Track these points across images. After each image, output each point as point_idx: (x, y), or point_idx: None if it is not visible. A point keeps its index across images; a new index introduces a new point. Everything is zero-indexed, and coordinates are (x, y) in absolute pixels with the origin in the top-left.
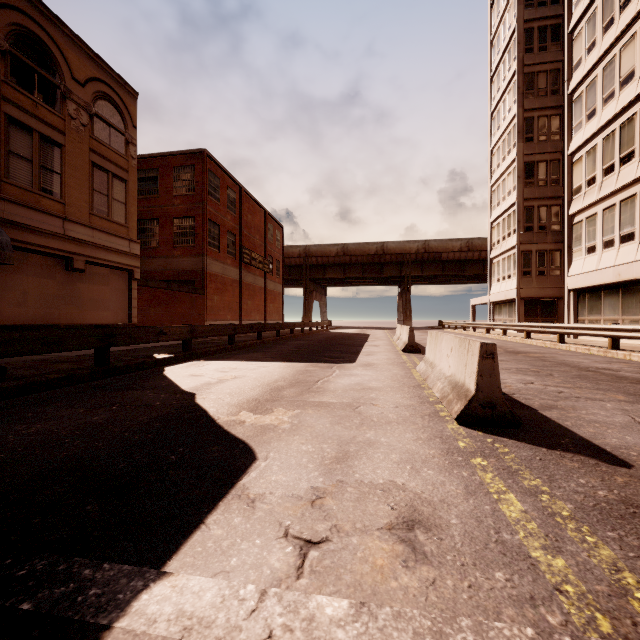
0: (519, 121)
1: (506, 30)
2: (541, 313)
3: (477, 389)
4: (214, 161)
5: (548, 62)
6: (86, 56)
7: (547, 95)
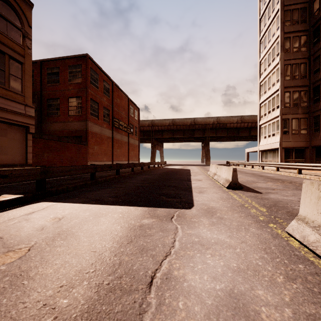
0: (281, 39)
1: None
2: (295, 157)
3: None
4: (94, 63)
5: (299, 3)
6: None
7: (298, 23)
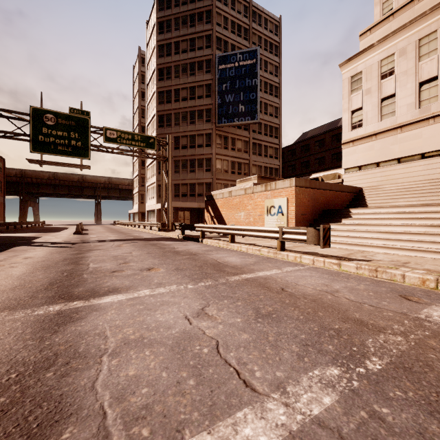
0: None
1: (137, 102)
2: None
3: (76, 230)
4: None
5: None
6: None
7: None
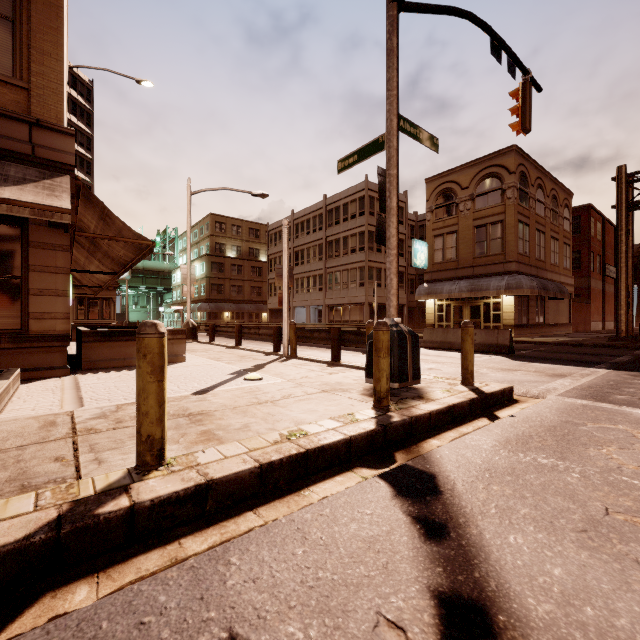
0: None
1: None
2: None
3: None
4: (592, 208)
5: None
6: (562, 191)
7: None
